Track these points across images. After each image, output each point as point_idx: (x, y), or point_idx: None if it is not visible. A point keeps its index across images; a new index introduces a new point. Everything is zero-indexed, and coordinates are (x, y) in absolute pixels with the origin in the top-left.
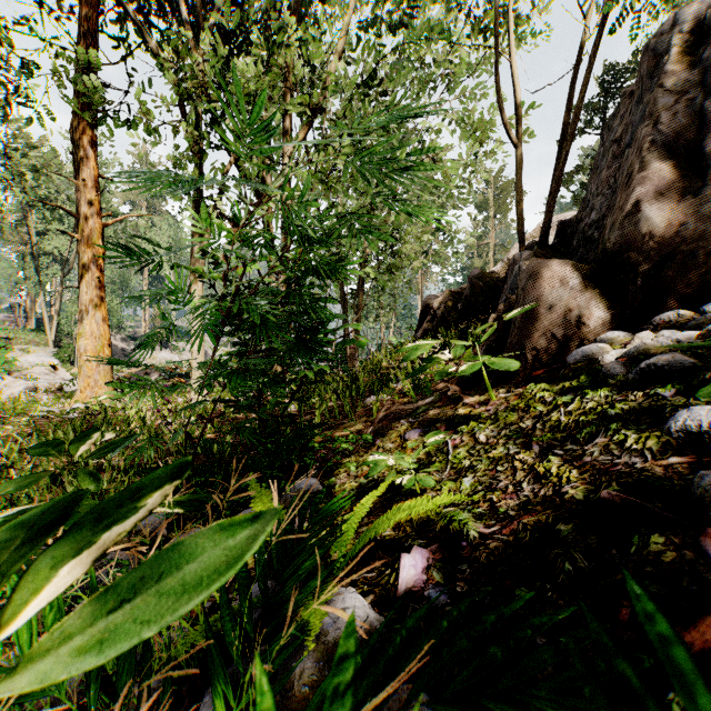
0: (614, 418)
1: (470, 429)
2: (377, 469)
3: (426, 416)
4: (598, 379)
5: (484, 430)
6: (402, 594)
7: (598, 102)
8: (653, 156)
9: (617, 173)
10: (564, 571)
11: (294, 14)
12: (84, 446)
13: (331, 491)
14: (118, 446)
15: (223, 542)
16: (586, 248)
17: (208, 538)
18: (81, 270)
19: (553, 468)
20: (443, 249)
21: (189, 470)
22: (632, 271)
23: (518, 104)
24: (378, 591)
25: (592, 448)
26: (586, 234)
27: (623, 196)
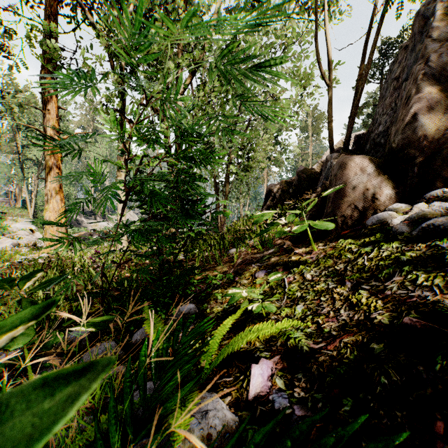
0: (406, 262)
1: (300, 270)
2: (234, 299)
3: (269, 261)
4: (389, 236)
5: (310, 271)
6: (252, 398)
7: (378, 62)
8: (425, 83)
9: (396, 100)
10: (381, 383)
11: (184, 2)
12: (30, 282)
13: (204, 313)
14: (54, 282)
15: (37, 405)
16: (375, 150)
17: (23, 397)
18: (47, 168)
19: (363, 299)
20: (280, 156)
21: (49, 310)
22: (411, 162)
23: (329, 58)
24: (234, 393)
25: (391, 284)
26: (375, 141)
27: (404, 111)
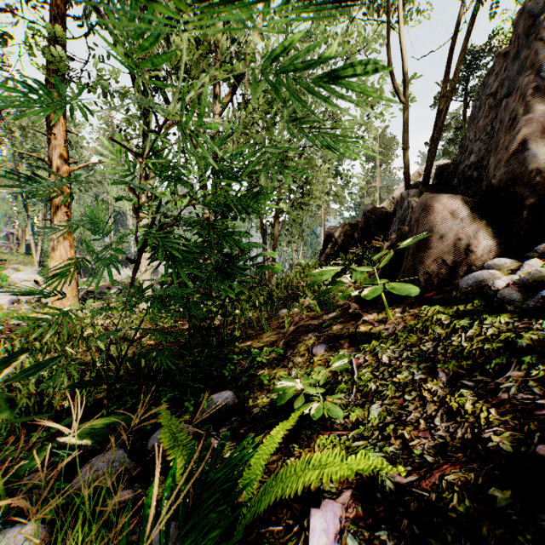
0: (525, 349)
1: (372, 348)
2: (286, 397)
3: (330, 331)
4: (492, 303)
5: (386, 350)
6: None
7: (461, 76)
8: (536, 100)
9: (493, 121)
10: None
11: None
12: (10, 368)
13: (245, 406)
14: (42, 368)
15: None
16: (465, 186)
17: None
18: (52, 206)
19: (467, 404)
20: (341, 190)
21: None
22: (517, 204)
23: (404, 70)
24: None
25: (506, 382)
26: (465, 174)
27: (507, 137)
